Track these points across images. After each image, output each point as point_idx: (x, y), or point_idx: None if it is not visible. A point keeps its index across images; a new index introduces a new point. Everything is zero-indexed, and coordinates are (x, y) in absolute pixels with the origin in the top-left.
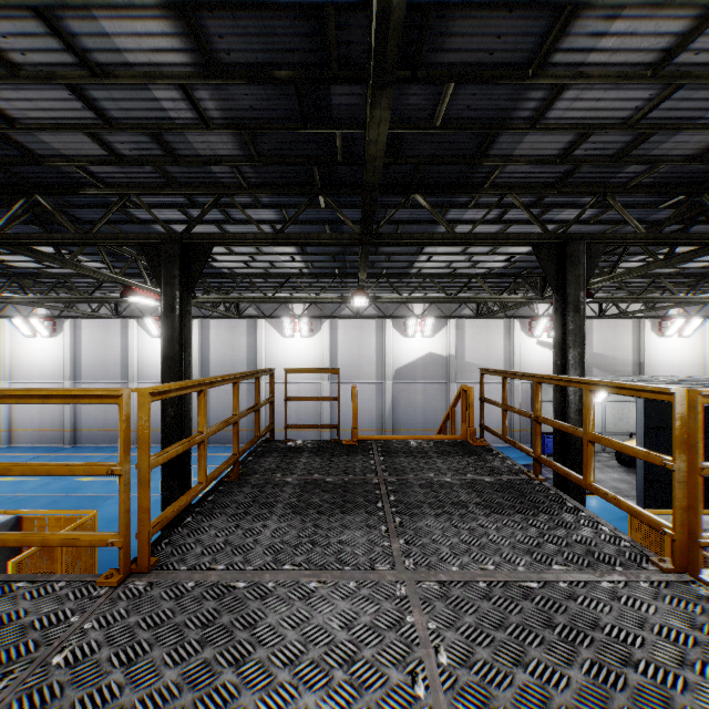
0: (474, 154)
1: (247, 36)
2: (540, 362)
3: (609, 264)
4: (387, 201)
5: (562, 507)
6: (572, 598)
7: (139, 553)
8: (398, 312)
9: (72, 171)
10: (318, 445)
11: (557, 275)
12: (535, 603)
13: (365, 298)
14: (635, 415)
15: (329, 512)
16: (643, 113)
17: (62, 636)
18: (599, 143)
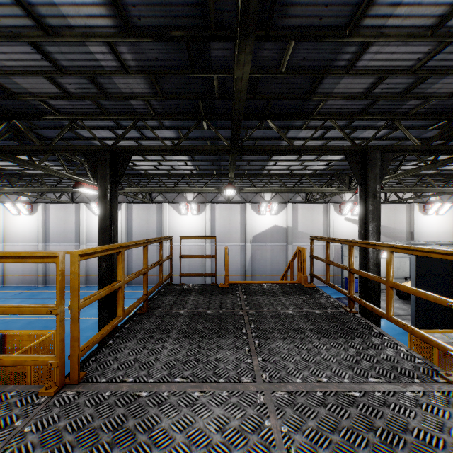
0: (307, 92)
1: (152, 6)
2: (346, 231)
3: (393, 167)
4: (248, 124)
5: (370, 333)
6: (386, 405)
7: (70, 370)
8: (254, 199)
9: (37, 103)
10: (202, 287)
11: (361, 173)
12: (359, 409)
13: (233, 189)
14: (408, 266)
15: (209, 336)
16: (422, 62)
17: (7, 438)
18: (391, 84)
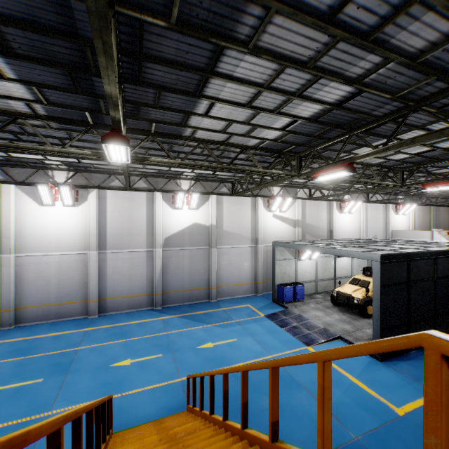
0: None
1: None
2: (275, 230)
3: (352, 148)
4: None
5: None
6: None
7: None
8: (167, 187)
9: None
10: None
11: None
12: None
13: (122, 144)
14: (333, 266)
15: None
16: None
17: None
18: None
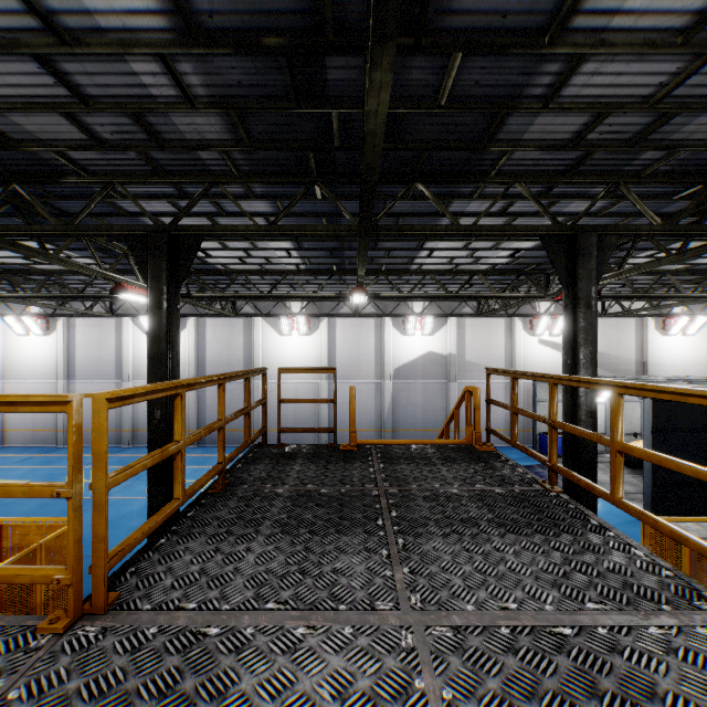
0: (481, 138)
1: None
2: (541, 361)
3: (615, 260)
4: (387, 191)
5: (585, 526)
6: (616, 651)
7: (92, 590)
8: (397, 311)
9: (51, 157)
10: (313, 451)
11: (568, 269)
12: (572, 658)
13: (363, 295)
14: (639, 416)
15: (323, 531)
16: (666, 90)
17: None
18: (616, 125)
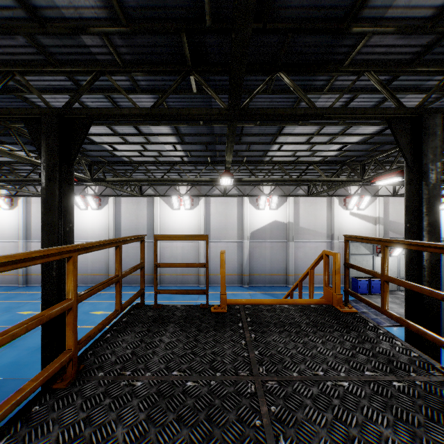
0: (345, 17)
1: None
2: (352, 227)
3: None
4: (251, 85)
5: None
6: None
7: None
8: (252, 192)
9: None
10: (186, 313)
11: (411, 147)
12: None
13: (230, 178)
14: None
15: None
16: None
17: None
18: None
